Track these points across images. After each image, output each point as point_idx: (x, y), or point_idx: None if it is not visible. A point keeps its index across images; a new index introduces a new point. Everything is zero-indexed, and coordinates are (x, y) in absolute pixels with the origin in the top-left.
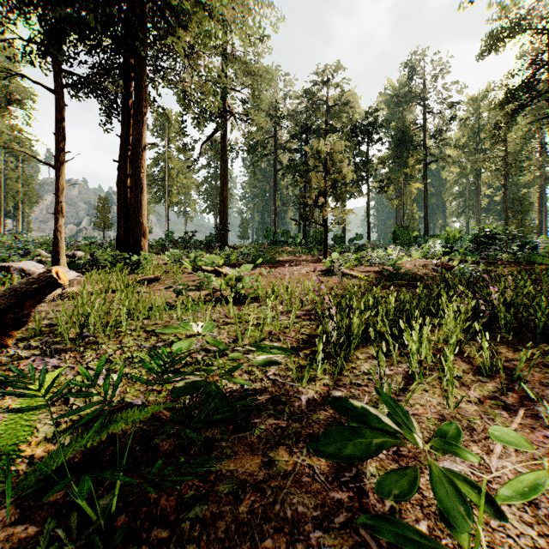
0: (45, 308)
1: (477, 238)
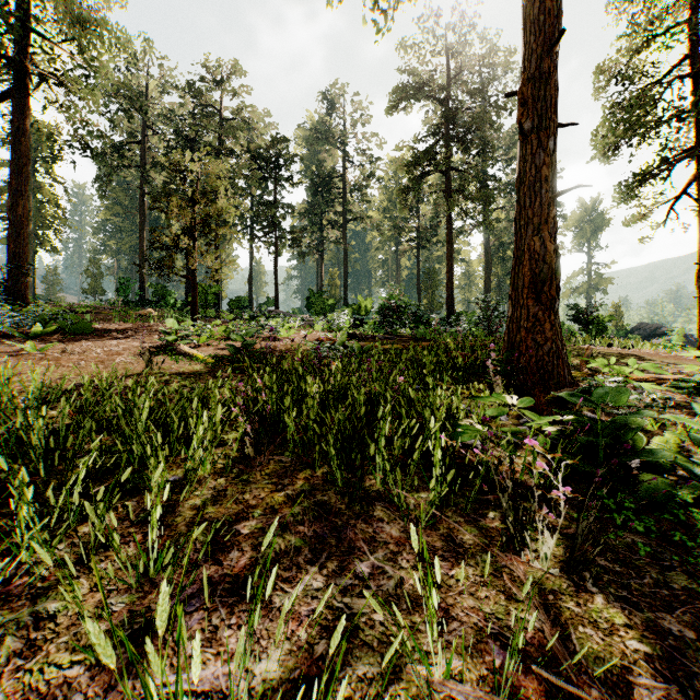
0: None
1: (383, 309)
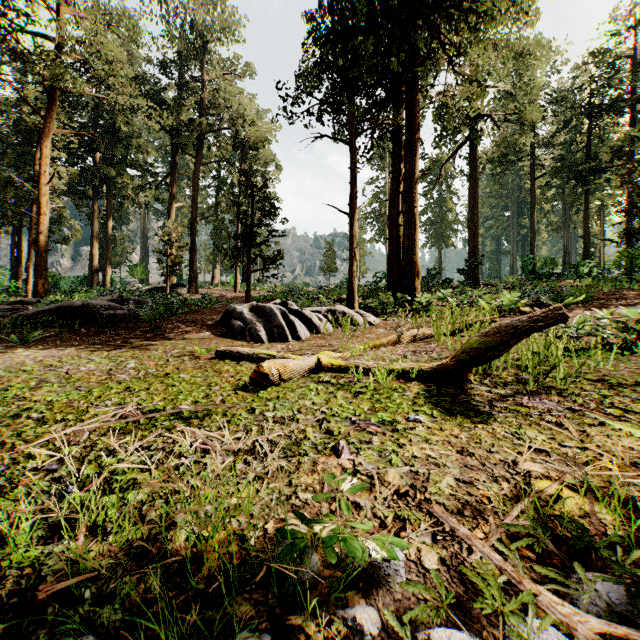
0: (412, 348)
1: None
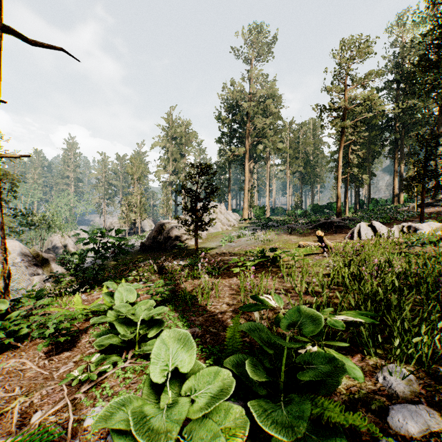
0: None
1: None
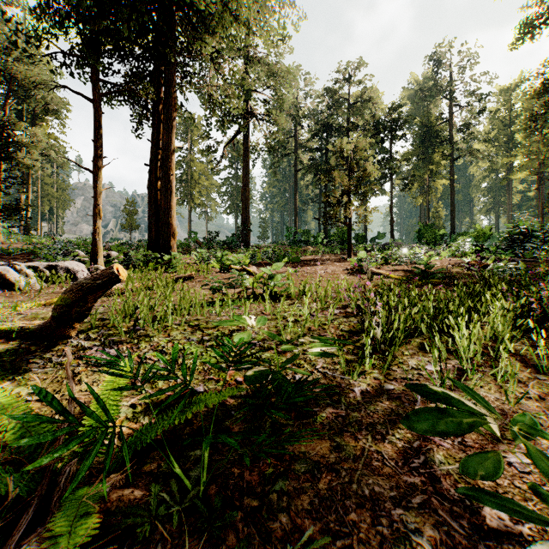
0: None
1: (510, 235)
